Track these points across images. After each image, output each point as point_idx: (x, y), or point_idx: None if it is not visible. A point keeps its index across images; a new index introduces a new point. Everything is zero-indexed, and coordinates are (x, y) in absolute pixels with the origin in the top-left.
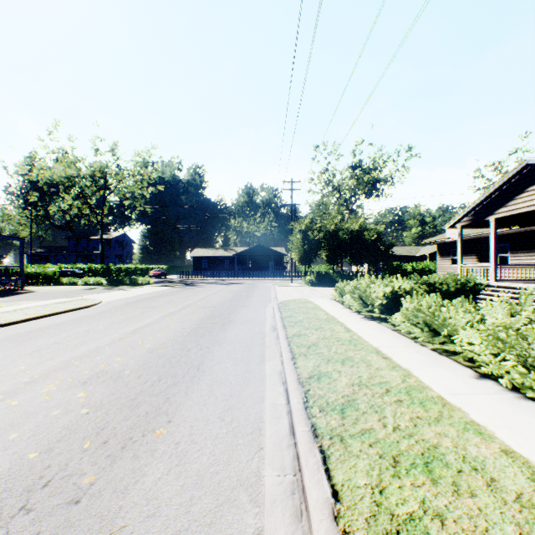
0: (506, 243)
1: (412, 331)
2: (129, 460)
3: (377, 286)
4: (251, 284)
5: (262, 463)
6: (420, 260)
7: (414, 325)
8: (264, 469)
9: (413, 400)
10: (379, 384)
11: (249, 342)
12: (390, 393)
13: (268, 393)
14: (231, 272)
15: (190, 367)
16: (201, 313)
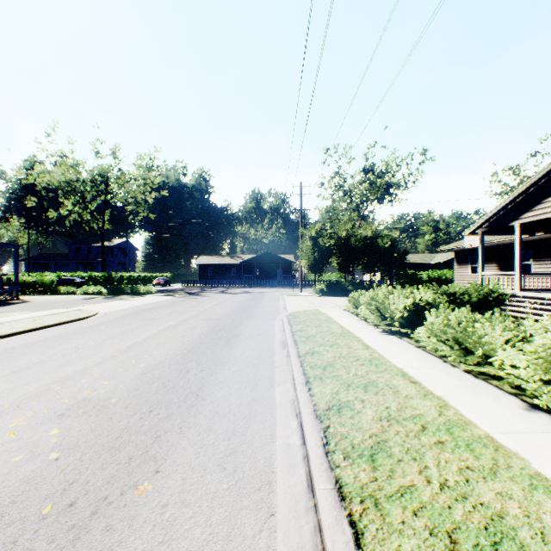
0: (530, 250)
1: (440, 349)
2: (99, 534)
3: (396, 297)
4: (258, 293)
5: (274, 539)
6: (435, 268)
7: (441, 342)
8: (276, 549)
9: (457, 442)
10: (413, 419)
11: (256, 361)
12: (428, 431)
13: (279, 429)
14: (238, 281)
15: (187, 393)
16: (204, 325)
